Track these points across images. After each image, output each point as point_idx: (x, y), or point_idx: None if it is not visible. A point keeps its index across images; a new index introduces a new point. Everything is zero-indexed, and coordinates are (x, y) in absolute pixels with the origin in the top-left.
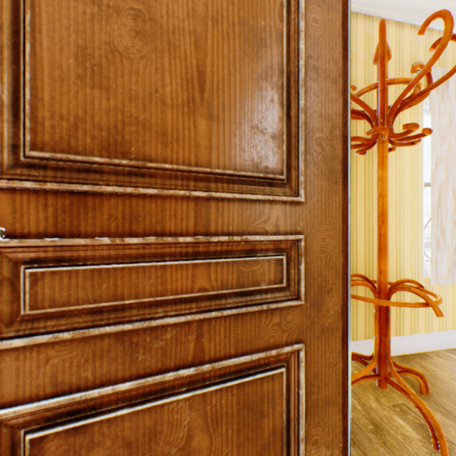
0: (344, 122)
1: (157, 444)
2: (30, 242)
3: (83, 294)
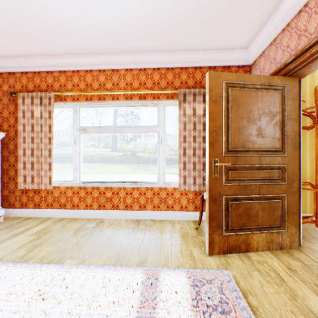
0: (299, 130)
1: (251, 210)
2: (230, 166)
3: (238, 176)
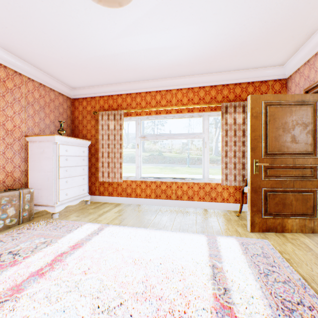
0: None
1: (285, 200)
2: (268, 165)
3: (274, 173)
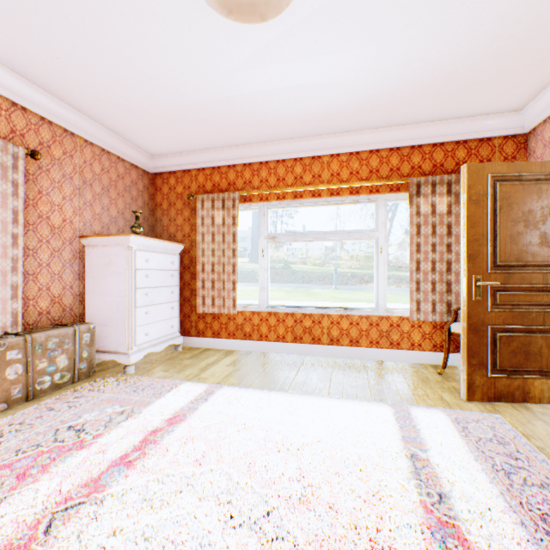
0: None
1: (530, 346)
2: (498, 286)
3: (509, 300)
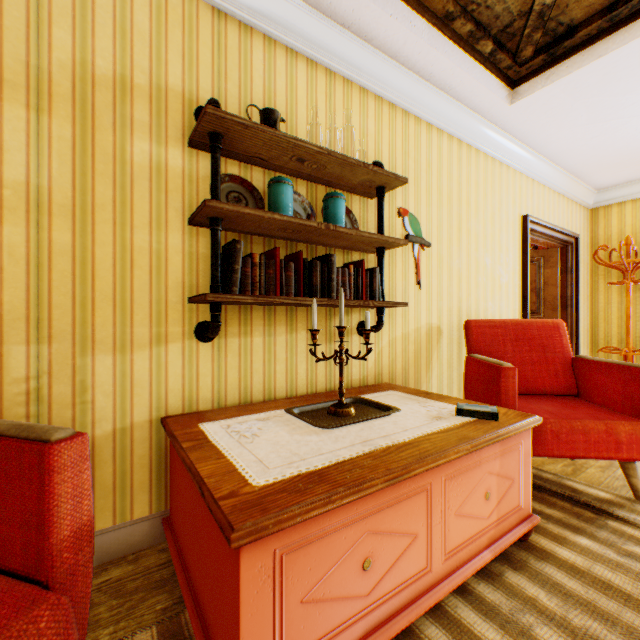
0: (563, 293)
1: None
2: None
3: None
